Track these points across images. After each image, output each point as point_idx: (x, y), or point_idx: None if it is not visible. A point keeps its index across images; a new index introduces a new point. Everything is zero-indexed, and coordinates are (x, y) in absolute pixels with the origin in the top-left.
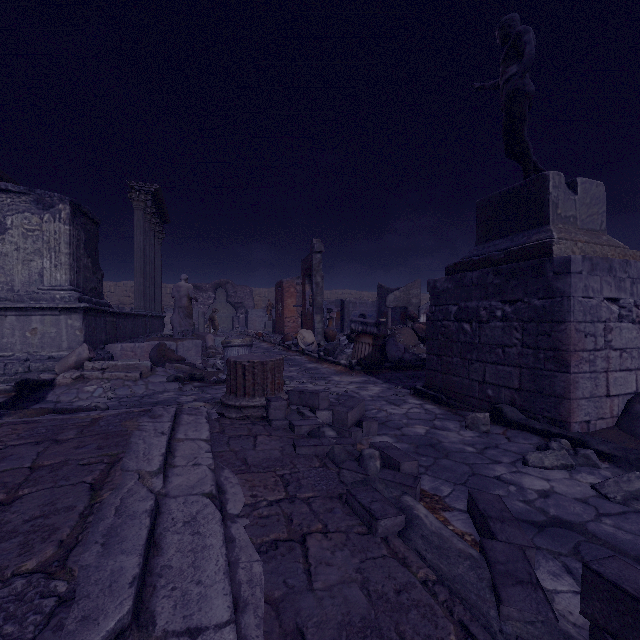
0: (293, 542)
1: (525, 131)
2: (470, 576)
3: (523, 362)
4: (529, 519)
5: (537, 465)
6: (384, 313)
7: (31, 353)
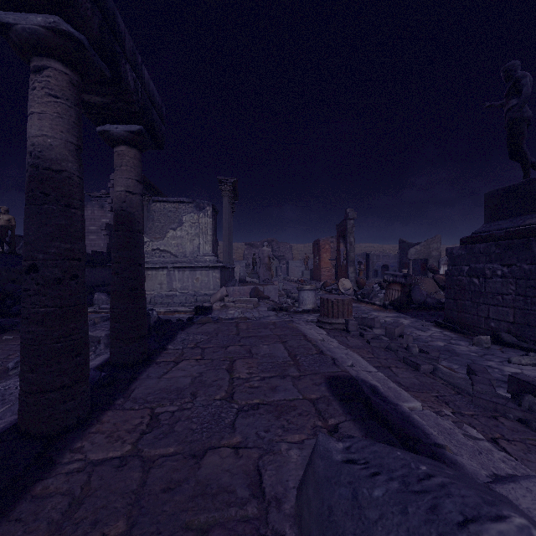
0: (385, 367)
1: (524, 144)
2: (462, 382)
3: (516, 305)
4: (501, 380)
5: (516, 363)
6: (405, 264)
7: (196, 291)
